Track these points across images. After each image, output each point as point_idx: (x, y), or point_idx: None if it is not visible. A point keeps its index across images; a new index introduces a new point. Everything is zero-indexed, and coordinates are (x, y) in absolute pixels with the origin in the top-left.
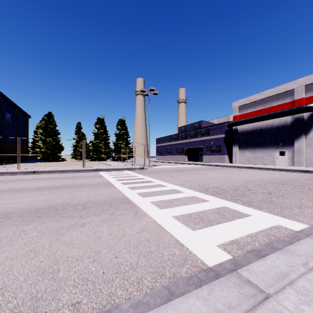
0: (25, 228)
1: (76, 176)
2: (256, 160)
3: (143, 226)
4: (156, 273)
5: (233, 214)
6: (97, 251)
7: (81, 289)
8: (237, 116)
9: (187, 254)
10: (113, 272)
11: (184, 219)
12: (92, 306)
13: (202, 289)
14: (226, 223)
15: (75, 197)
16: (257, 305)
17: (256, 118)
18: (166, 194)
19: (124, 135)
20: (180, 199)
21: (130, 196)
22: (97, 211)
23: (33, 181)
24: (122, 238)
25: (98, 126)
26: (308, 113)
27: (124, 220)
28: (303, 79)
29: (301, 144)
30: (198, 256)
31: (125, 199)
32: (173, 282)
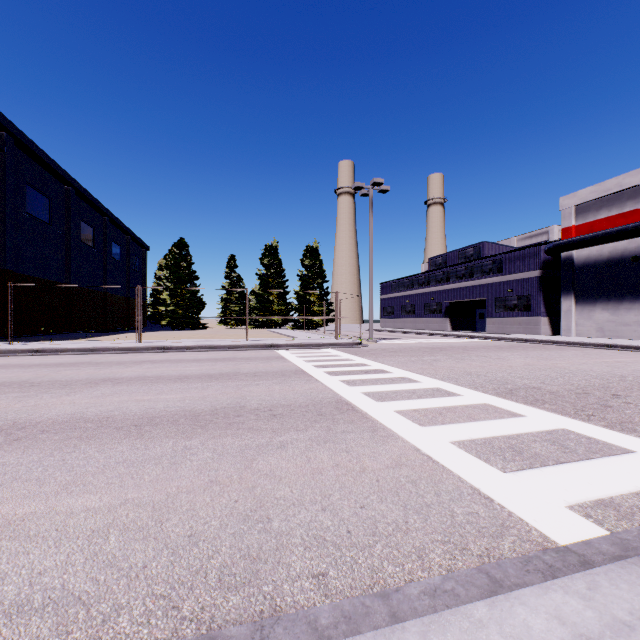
0: (188, 444)
1: (236, 357)
2: (622, 328)
3: (396, 456)
4: (449, 544)
5: (589, 446)
6: (324, 493)
7: (319, 553)
8: (572, 228)
9: (503, 516)
10: (366, 532)
11: (478, 449)
12: (349, 584)
13: (571, 579)
14: (577, 464)
15: (250, 395)
16: None
17: (621, 230)
18: (422, 397)
19: (317, 277)
20: (458, 409)
21: (352, 399)
22: (299, 423)
23: (169, 364)
24: (363, 476)
25: (266, 262)
26: None
27: (356, 442)
28: None
29: None
30: (529, 522)
31: (344, 403)
32: (494, 563)
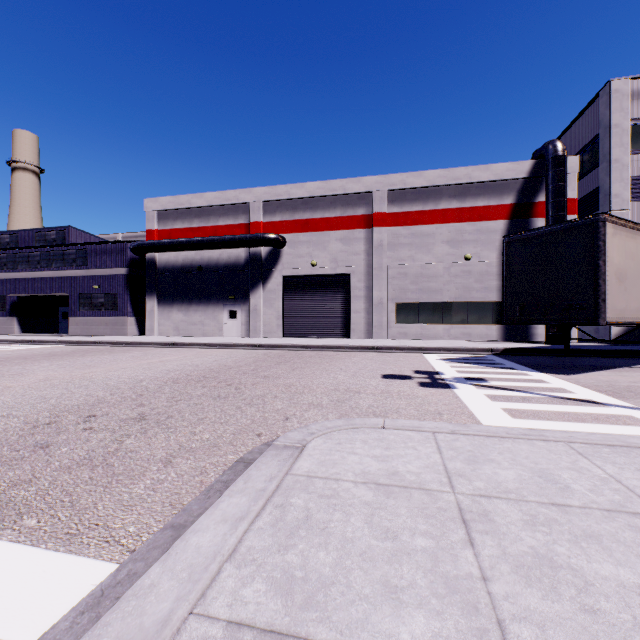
0: None
1: None
2: (192, 327)
3: None
4: None
5: None
6: None
7: None
8: (155, 231)
9: None
10: None
11: None
12: None
13: None
14: None
15: None
16: None
17: (190, 241)
18: None
19: None
20: None
21: None
22: None
23: None
24: None
25: None
26: (267, 248)
27: None
28: (262, 190)
29: (258, 299)
30: None
31: None
32: None
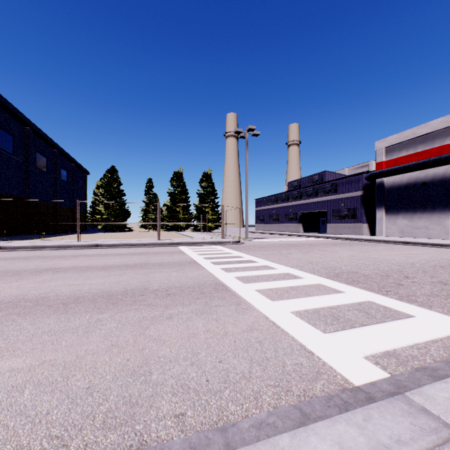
0: (100, 317)
1: (149, 251)
2: (416, 230)
3: (251, 323)
4: (278, 387)
5: (385, 313)
6: (194, 351)
7: (182, 398)
8: (383, 162)
9: (319, 365)
10: (220, 380)
11: (309, 316)
12: (200, 421)
13: (353, 413)
14: (375, 326)
15: (154, 280)
16: (443, 445)
17: (415, 164)
18: (276, 280)
19: (211, 195)
20: (299, 288)
21: (227, 281)
22: (185, 300)
23: (98, 257)
24: (225, 338)
25: (174, 184)
26: None
27: (224, 313)
28: None
29: None
30: (336, 369)
31: (220, 285)
32: (306, 401)
